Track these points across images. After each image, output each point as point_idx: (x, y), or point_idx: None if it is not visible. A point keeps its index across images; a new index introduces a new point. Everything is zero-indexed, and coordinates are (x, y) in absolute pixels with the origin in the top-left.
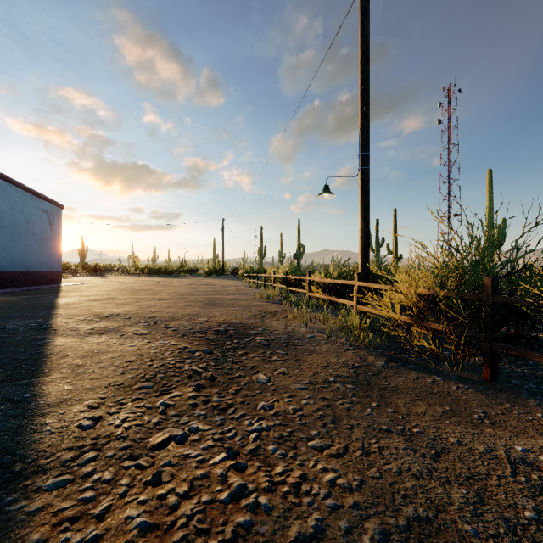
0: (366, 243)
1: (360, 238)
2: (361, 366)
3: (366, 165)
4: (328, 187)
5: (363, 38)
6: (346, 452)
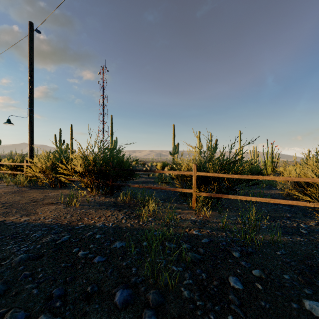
0: (32, 147)
1: (29, 145)
2: (18, 190)
3: (32, 114)
4: (10, 120)
5: (30, 59)
6: (1, 199)
